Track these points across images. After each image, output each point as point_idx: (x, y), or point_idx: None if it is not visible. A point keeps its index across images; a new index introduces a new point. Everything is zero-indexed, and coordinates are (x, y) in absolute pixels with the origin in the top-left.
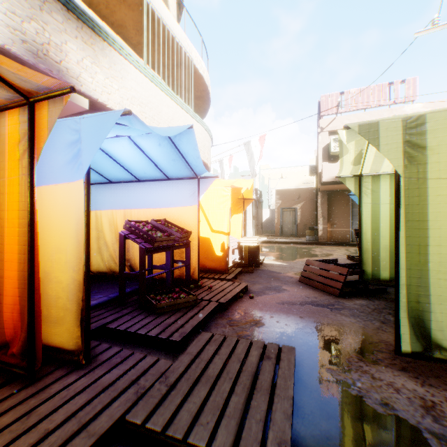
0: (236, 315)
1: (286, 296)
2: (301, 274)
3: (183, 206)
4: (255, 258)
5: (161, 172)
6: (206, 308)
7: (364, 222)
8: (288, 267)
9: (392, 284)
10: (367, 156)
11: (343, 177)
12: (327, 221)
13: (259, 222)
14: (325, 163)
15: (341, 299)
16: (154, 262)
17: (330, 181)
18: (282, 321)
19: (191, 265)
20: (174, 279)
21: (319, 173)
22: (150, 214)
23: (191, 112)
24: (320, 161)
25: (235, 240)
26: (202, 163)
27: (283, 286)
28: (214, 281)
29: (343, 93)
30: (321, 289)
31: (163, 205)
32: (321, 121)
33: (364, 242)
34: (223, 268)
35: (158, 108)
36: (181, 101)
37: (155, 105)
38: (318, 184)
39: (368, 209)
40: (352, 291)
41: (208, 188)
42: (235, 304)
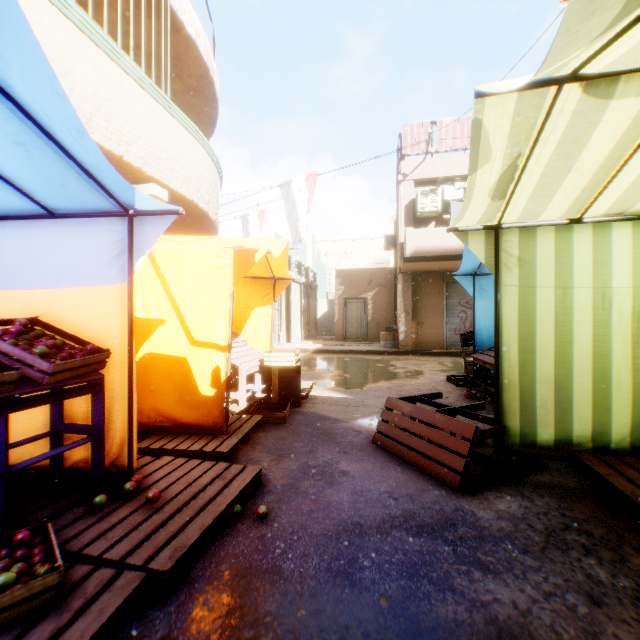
0: (194, 616)
1: (347, 498)
2: (377, 427)
3: (93, 285)
4: (293, 389)
5: (21, 193)
6: (83, 619)
7: (506, 325)
8: (353, 405)
9: (561, 455)
10: (525, 176)
11: (463, 229)
12: (412, 317)
13: (311, 319)
14: (410, 228)
15: (466, 501)
16: (16, 428)
17: (416, 256)
18: (330, 637)
19: (113, 435)
20: (72, 469)
21: (400, 244)
22: (7, 304)
23: (163, 101)
24: (402, 226)
25: (257, 356)
26: (197, 209)
27: (342, 459)
28: (183, 464)
29: (436, 123)
30: (420, 467)
31: (40, 282)
32: (403, 163)
33: (506, 366)
34: (216, 423)
35: (63, 62)
36: (137, 69)
37: (53, 51)
38: (399, 260)
39: (513, 299)
40: (484, 474)
41: (183, 250)
42: (212, 548)
